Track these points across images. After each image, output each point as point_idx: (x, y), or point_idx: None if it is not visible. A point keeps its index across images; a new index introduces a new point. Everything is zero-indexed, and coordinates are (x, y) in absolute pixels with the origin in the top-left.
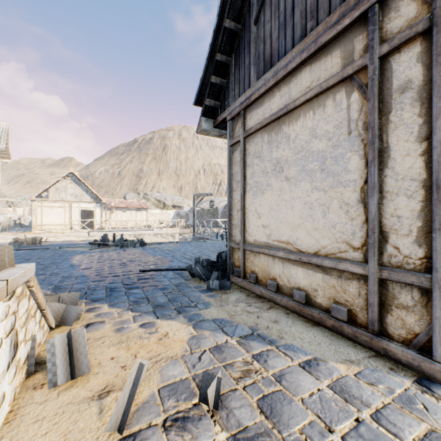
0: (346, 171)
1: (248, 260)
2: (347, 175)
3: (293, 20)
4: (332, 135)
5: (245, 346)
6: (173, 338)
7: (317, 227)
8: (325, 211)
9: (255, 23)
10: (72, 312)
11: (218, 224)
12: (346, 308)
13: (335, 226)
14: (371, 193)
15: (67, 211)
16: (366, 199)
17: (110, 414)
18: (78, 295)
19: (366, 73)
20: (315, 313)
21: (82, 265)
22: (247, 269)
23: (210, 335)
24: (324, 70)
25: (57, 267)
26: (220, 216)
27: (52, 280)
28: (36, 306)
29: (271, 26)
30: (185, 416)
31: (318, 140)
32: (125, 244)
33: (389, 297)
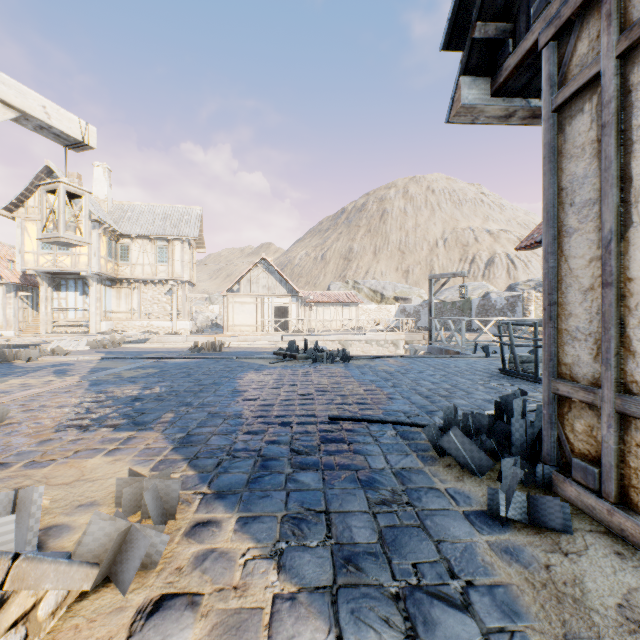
0: None
1: None
2: None
3: None
4: None
5: None
6: None
7: None
8: None
9: None
10: (134, 550)
11: (471, 327)
12: None
13: None
14: None
15: (259, 309)
16: None
17: None
18: (178, 487)
19: None
20: None
21: (247, 392)
22: (636, 477)
23: None
24: None
25: (214, 391)
26: (475, 312)
27: (192, 418)
28: None
29: None
30: None
31: None
32: (319, 357)
33: None
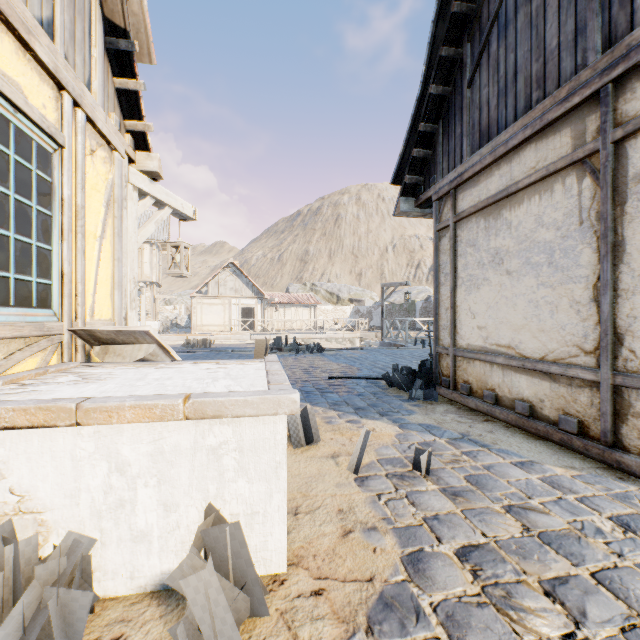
0: (576, 266)
1: (459, 368)
2: (578, 270)
3: (515, 87)
4: (561, 224)
5: (454, 445)
6: (380, 432)
7: (543, 329)
8: (553, 310)
9: (468, 86)
10: None
11: (416, 326)
12: (575, 419)
13: (565, 327)
14: (603, 291)
15: (226, 309)
16: (599, 297)
17: (344, 466)
18: None
19: (599, 157)
20: (540, 426)
21: None
22: (458, 378)
23: (417, 434)
24: (551, 150)
25: None
26: (419, 313)
27: None
28: None
29: (488, 92)
30: (402, 474)
31: (544, 229)
32: (299, 350)
33: (624, 405)
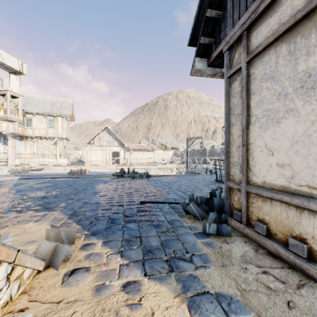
0: None
1: (252, 204)
2: None
3: None
4: None
5: None
6: None
7: None
8: None
9: None
10: (60, 253)
11: (206, 161)
12: None
13: None
14: None
15: (104, 152)
16: None
17: None
18: (76, 230)
19: None
20: None
21: (101, 192)
22: (251, 214)
23: None
24: None
25: (84, 192)
26: (208, 154)
27: (75, 205)
28: None
29: None
30: None
31: None
32: (135, 176)
33: None
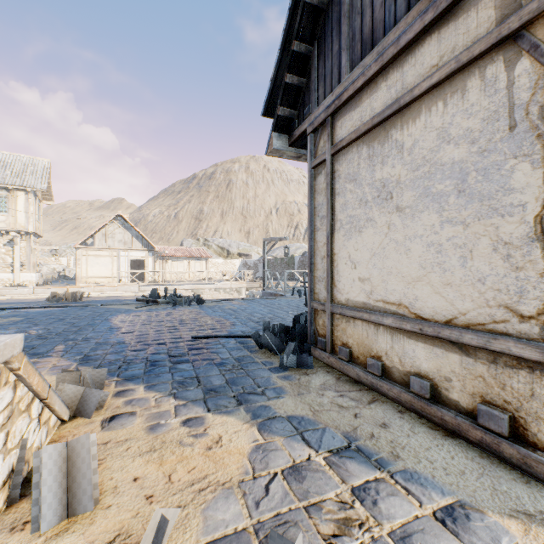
0: (505, 191)
1: (337, 327)
2: (508, 196)
3: None
4: (478, 134)
5: (339, 469)
6: (228, 448)
7: (450, 282)
8: (465, 256)
9: None
10: (92, 398)
11: (294, 277)
12: (506, 414)
13: (485, 280)
14: None
15: (114, 261)
16: None
17: None
18: (105, 372)
19: None
20: (447, 415)
21: (123, 328)
22: (336, 339)
23: (283, 446)
24: (463, 34)
25: (93, 329)
26: (297, 266)
27: (83, 347)
28: (32, 395)
29: None
30: None
31: (452, 145)
32: (178, 302)
33: None
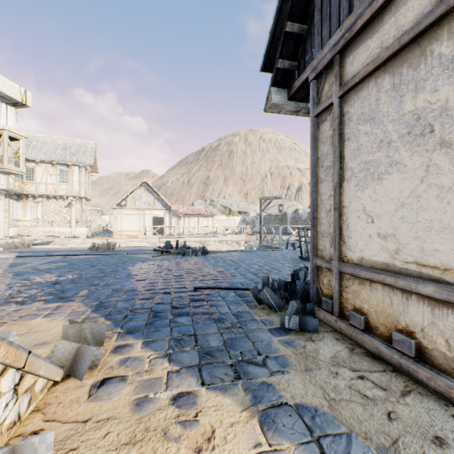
0: None
1: (347, 288)
2: None
3: None
4: None
5: None
6: (221, 453)
7: None
8: None
9: None
10: (85, 357)
11: (287, 231)
12: None
13: None
14: None
15: (141, 218)
16: None
17: None
18: (105, 326)
19: None
20: None
21: (138, 275)
22: (346, 302)
23: None
24: None
25: (114, 276)
26: (289, 221)
27: (101, 293)
28: (2, 367)
29: None
30: None
31: None
32: (187, 252)
33: None
